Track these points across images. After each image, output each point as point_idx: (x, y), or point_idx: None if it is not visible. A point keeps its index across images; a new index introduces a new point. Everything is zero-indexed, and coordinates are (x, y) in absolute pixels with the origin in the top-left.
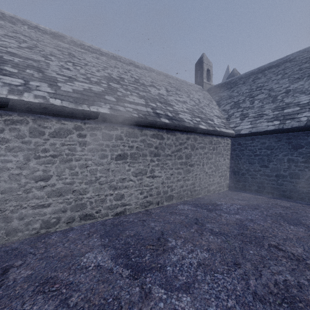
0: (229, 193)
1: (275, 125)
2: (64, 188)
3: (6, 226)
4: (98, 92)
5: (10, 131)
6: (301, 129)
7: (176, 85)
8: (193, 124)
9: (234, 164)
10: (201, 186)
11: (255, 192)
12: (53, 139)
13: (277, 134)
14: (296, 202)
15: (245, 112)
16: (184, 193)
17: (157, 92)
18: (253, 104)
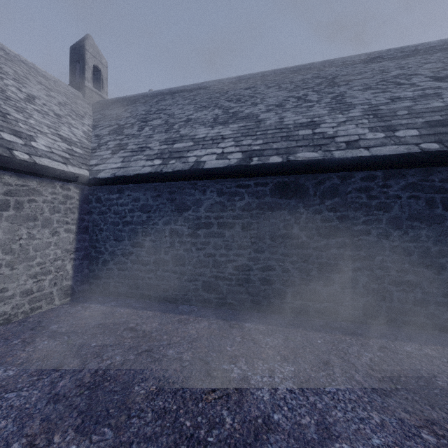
0: (59, 311)
1: (154, 165)
2: None
3: None
4: None
5: None
6: (185, 175)
7: None
8: None
9: (91, 242)
10: None
11: (124, 297)
12: None
13: (156, 184)
14: (177, 310)
15: (125, 141)
16: None
17: None
18: (141, 131)
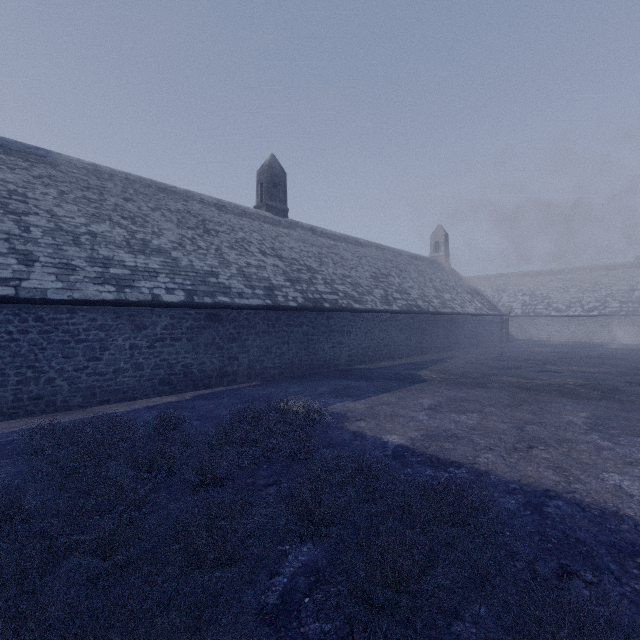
0: None
1: None
2: (583, 332)
3: (571, 338)
4: (596, 306)
5: (572, 320)
6: None
7: None
8: None
9: None
10: None
11: None
12: (581, 322)
13: None
14: None
15: None
16: (636, 340)
17: (639, 294)
18: None
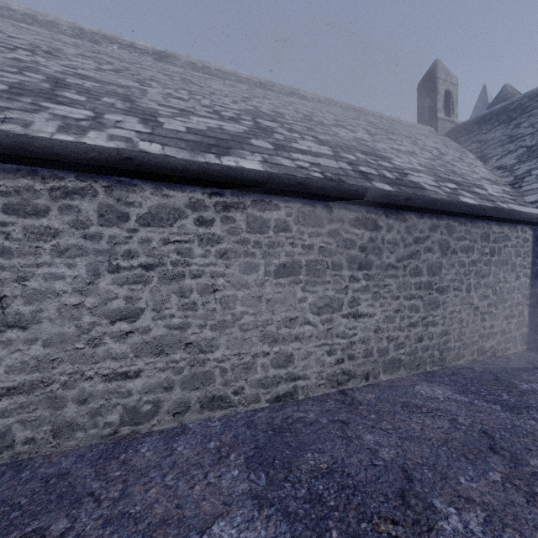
0: (534, 357)
1: None
2: (167, 337)
3: (52, 416)
4: (236, 133)
5: (62, 213)
6: None
7: (382, 125)
8: (446, 194)
9: None
10: (463, 338)
11: None
12: (145, 230)
13: None
14: None
15: None
16: (424, 353)
17: (351, 135)
18: None
